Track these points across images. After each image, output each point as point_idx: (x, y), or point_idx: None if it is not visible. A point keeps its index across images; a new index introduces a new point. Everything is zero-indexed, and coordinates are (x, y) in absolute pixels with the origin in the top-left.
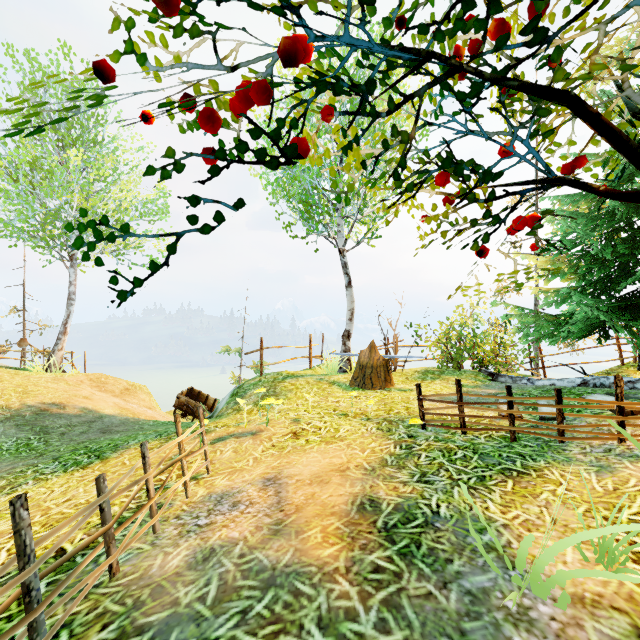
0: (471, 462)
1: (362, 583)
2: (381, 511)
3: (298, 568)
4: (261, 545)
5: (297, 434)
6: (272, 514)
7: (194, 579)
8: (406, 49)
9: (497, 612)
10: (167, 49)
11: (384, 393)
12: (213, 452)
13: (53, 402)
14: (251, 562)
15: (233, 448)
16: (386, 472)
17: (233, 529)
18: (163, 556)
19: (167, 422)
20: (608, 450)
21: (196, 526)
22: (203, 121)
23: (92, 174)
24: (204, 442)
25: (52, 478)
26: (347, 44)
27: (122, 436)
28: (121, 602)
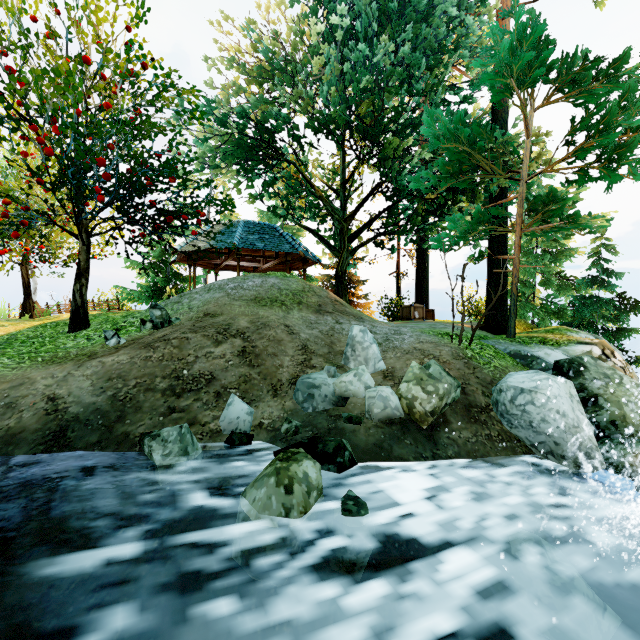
0: None
1: None
2: None
3: None
4: None
5: None
6: None
7: None
8: None
9: None
10: None
11: None
12: None
13: None
14: None
15: None
16: None
17: None
18: None
19: None
20: None
21: None
22: None
23: None
24: None
25: None
26: None
27: None
28: None
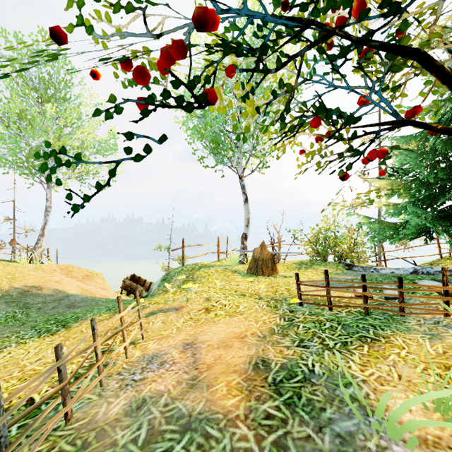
0: (336, 331)
1: (257, 428)
2: (271, 369)
3: (208, 415)
4: (181, 396)
5: (208, 309)
6: (189, 371)
7: (129, 424)
8: (291, 18)
9: (361, 451)
10: (110, 23)
11: (271, 279)
12: (147, 323)
13: (33, 285)
14: (173, 410)
15: (162, 320)
16: (274, 339)
17: (160, 383)
18: (107, 405)
19: (115, 299)
20: (437, 322)
21: (132, 381)
22: (136, 76)
23: (62, 122)
24: (140, 316)
25: (29, 342)
26: (246, 15)
27: (82, 310)
28: (73, 443)
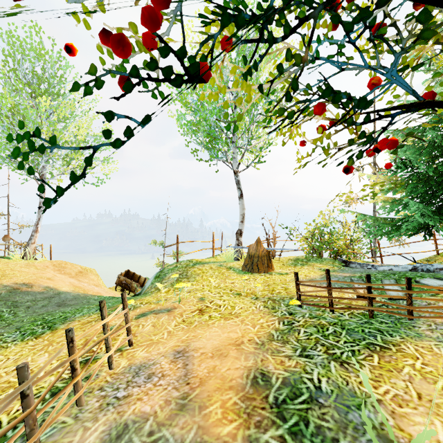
0: (341, 337)
1: None
2: (271, 385)
3: None
4: (168, 421)
5: (202, 311)
6: (180, 387)
7: None
8: None
9: None
10: None
11: (267, 276)
12: (136, 326)
13: (23, 282)
14: (158, 441)
15: (152, 323)
16: (273, 346)
17: (146, 403)
18: (82, 432)
19: (108, 297)
20: None
21: (115, 398)
22: (114, 45)
23: (56, 117)
24: (127, 320)
25: (11, 346)
26: None
27: (72, 309)
28: None
